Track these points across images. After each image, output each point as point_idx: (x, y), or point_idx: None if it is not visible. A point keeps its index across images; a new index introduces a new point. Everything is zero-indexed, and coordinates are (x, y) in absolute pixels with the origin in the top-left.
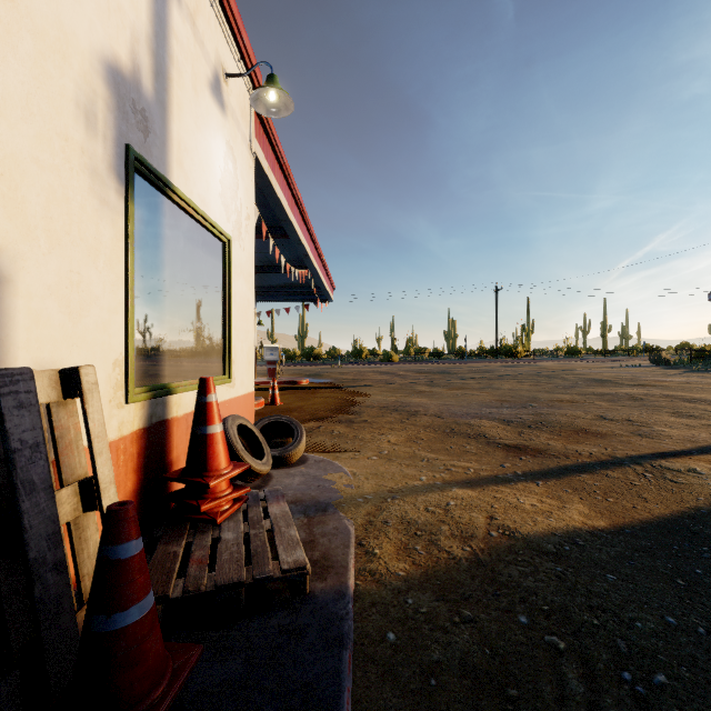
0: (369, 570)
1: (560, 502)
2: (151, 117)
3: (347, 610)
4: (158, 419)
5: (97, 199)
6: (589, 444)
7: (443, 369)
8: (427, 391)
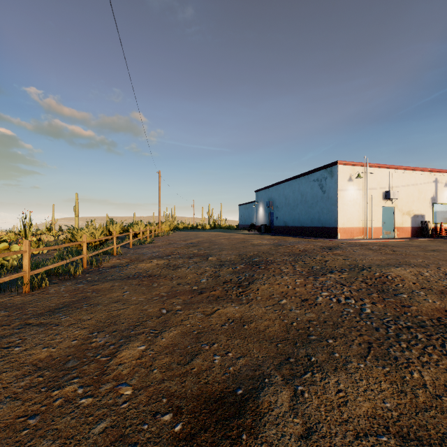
0: None
1: None
2: (435, 198)
3: None
4: (435, 226)
5: (430, 209)
6: None
7: None
8: None
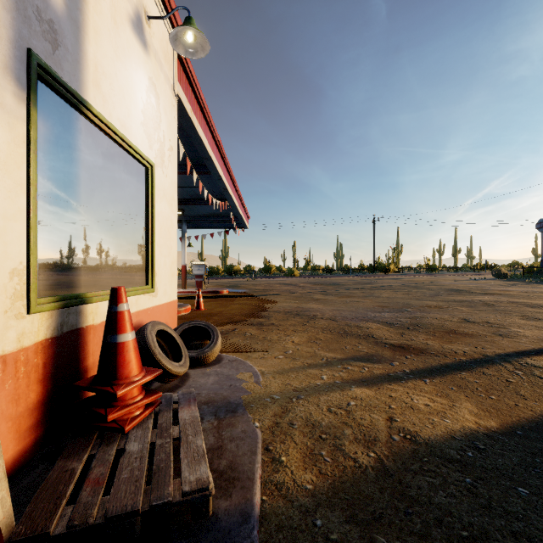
0: (275, 482)
1: (449, 401)
2: (61, 31)
3: (251, 539)
4: (70, 328)
5: None
6: (461, 344)
7: (334, 281)
8: (322, 299)
